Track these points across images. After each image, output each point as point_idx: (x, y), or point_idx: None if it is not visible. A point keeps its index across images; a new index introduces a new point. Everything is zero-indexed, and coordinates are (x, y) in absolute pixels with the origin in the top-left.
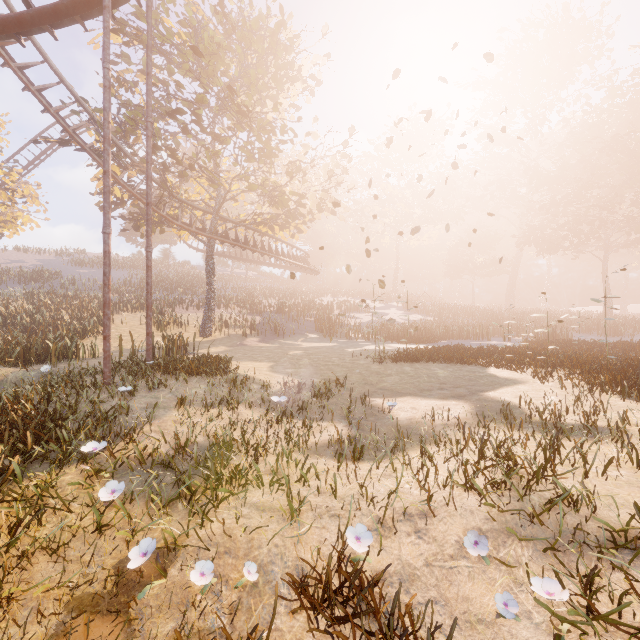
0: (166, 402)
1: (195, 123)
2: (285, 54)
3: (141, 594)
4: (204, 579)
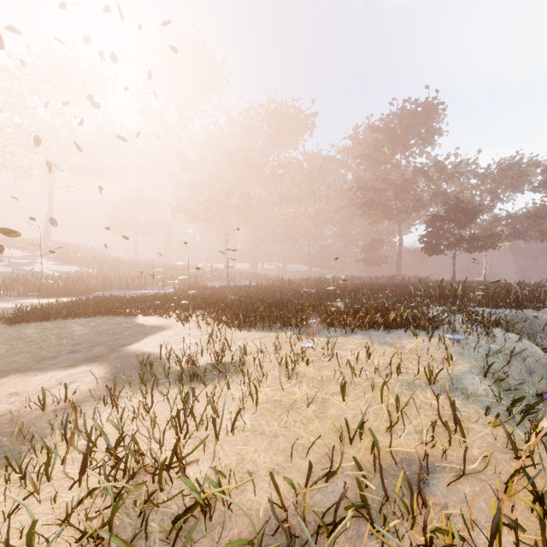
0: None
1: None
2: None
3: None
4: None
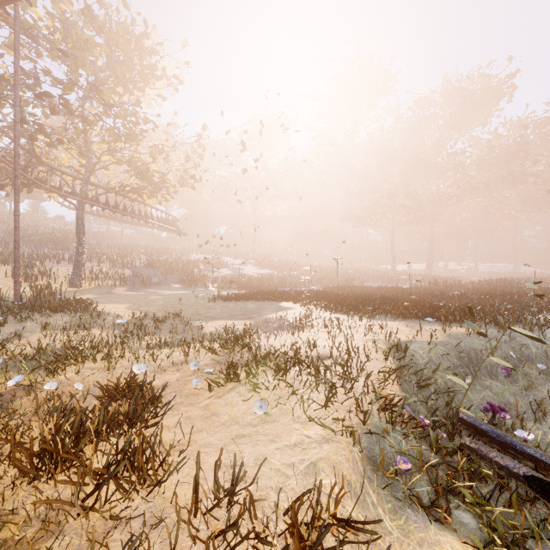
0: (32, 329)
1: (63, 106)
2: (150, 57)
3: (15, 401)
4: (52, 388)
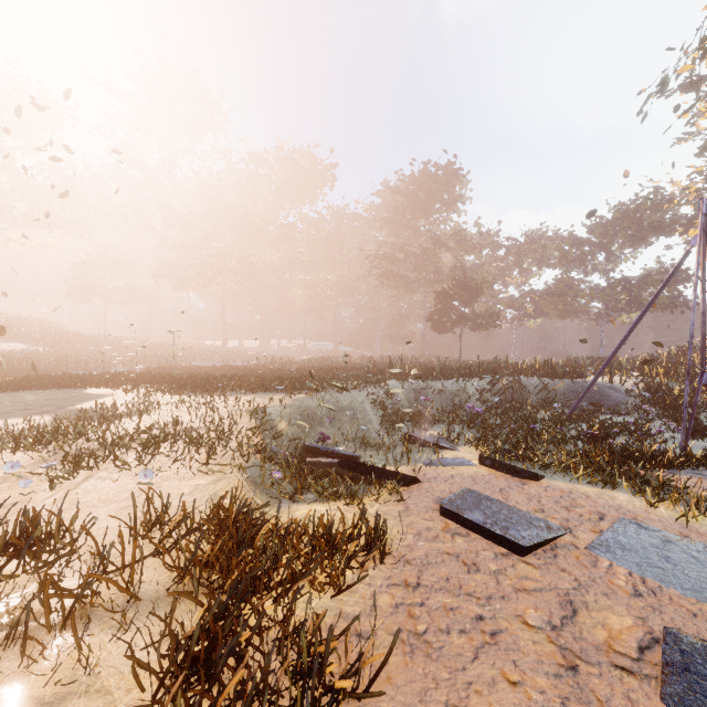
0: None
1: None
2: None
3: None
4: None
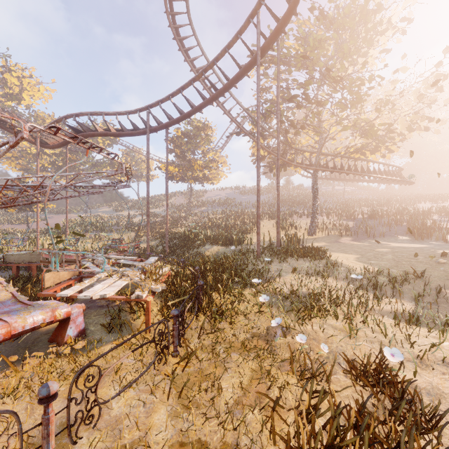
0: (286, 269)
1: (304, 100)
2: (374, 17)
3: (276, 339)
4: (301, 341)
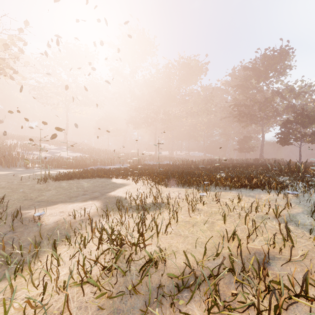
0: None
1: None
2: None
3: None
4: None
